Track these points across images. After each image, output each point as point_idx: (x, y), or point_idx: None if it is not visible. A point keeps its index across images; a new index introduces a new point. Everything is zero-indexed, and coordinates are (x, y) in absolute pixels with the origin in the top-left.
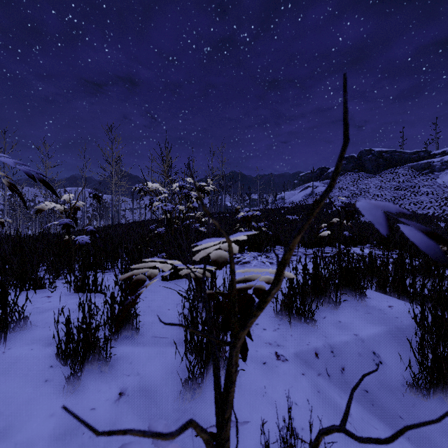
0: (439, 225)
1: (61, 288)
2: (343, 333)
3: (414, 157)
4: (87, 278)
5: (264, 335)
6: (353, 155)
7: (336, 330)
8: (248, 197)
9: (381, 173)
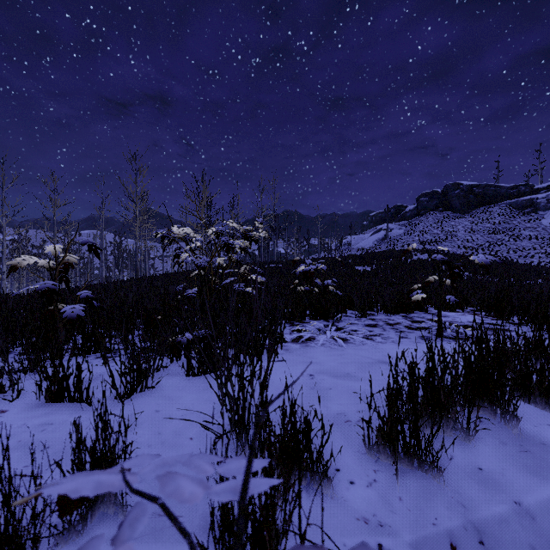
0: (549, 278)
1: (30, 393)
2: (493, 498)
3: (513, 192)
4: (66, 379)
5: (353, 498)
6: (437, 190)
7: (478, 490)
8: (307, 242)
9: (471, 213)
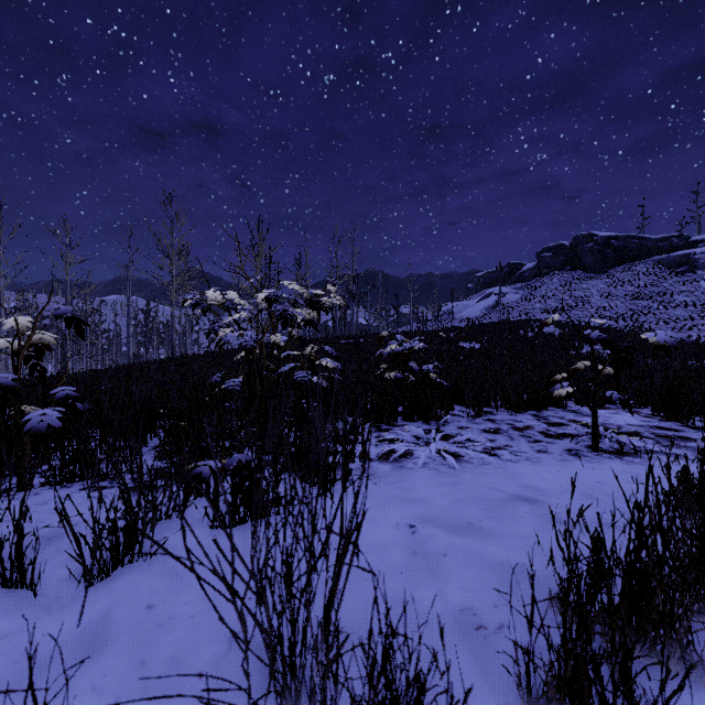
0: None
1: None
2: None
3: (663, 245)
4: None
5: None
6: (564, 242)
7: None
8: (395, 310)
9: (608, 273)
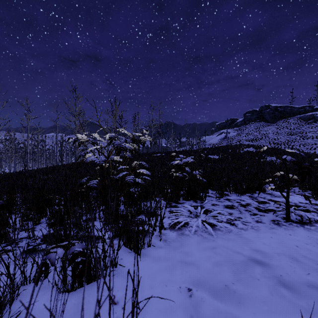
0: None
1: None
2: None
3: (301, 110)
4: None
5: None
6: (256, 109)
7: None
8: (179, 140)
9: (276, 123)
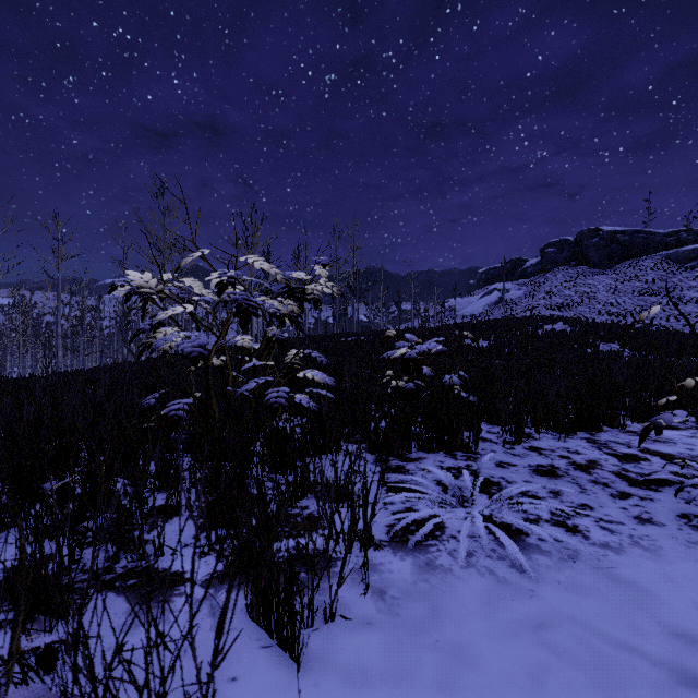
0: None
1: None
2: None
3: (671, 240)
4: None
5: None
6: (568, 238)
7: None
8: (397, 307)
9: (614, 268)
